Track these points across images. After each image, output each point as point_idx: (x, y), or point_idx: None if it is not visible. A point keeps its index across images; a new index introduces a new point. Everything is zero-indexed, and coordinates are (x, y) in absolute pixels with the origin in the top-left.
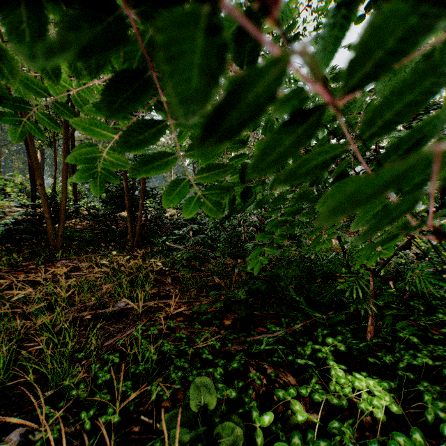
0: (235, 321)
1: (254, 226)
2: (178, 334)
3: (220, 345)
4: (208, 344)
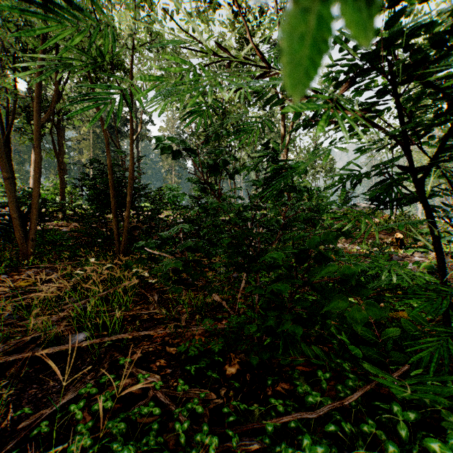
0: (243, 367)
1: (265, 227)
2: (147, 408)
3: (218, 443)
4: (195, 440)
